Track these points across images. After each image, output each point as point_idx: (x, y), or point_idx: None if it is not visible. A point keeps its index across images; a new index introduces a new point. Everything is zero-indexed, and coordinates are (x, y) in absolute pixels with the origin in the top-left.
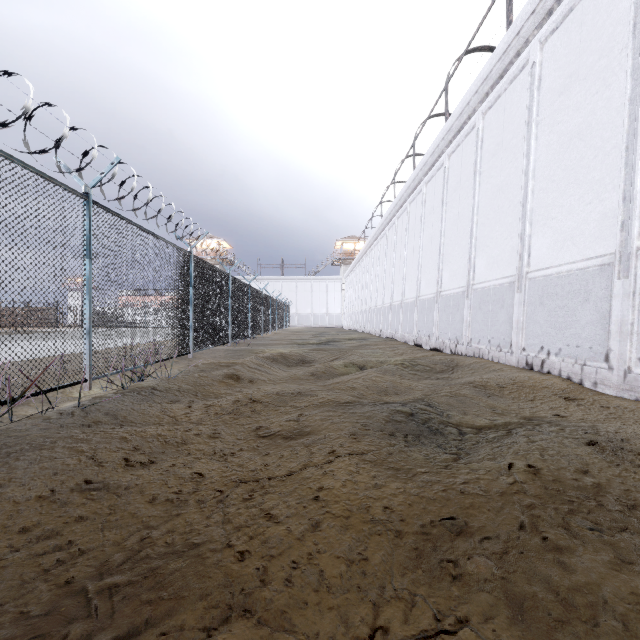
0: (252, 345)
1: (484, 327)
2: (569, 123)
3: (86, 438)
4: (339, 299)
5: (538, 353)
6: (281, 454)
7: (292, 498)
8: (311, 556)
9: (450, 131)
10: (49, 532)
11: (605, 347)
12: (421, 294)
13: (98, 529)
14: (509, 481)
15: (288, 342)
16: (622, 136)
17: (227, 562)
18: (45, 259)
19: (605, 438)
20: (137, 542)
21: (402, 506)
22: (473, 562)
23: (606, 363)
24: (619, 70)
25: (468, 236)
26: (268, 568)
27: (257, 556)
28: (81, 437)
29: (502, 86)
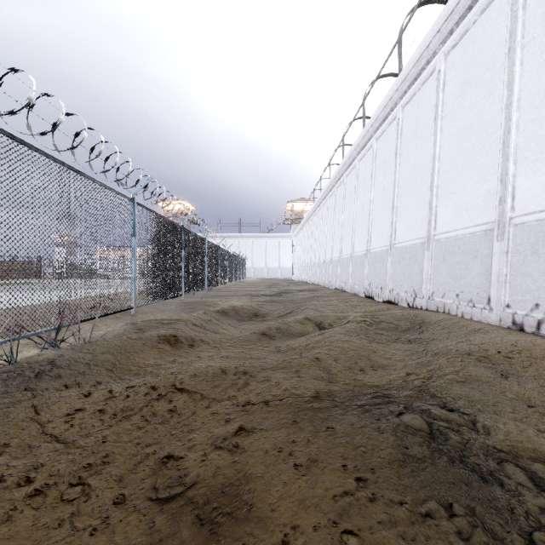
0: (207, 297)
1: (450, 280)
2: None
3: None
4: (290, 254)
5: (531, 311)
6: None
7: None
8: None
9: (405, 80)
10: None
11: None
12: (372, 247)
13: None
14: None
15: (243, 293)
16: None
17: None
18: None
19: None
20: None
21: None
22: None
23: None
24: None
25: (427, 185)
26: None
27: None
28: None
29: (471, 18)
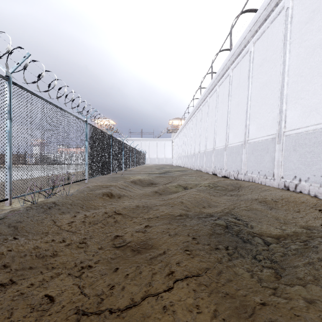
0: (124, 174)
1: (255, 164)
2: (313, 39)
3: None
4: (171, 150)
5: (292, 180)
6: (127, 273)
7: None
8: None
9: (233, 55)
10: None
11: None
12: (216, 146)
13: None
14: None
15: (144, 172)
16: None
17: None
18: None
19: None
20: None
21: None
22: None
23: None
24: None
25: (244, 113)
26: None
27: None
28: None
29: (266, 25)
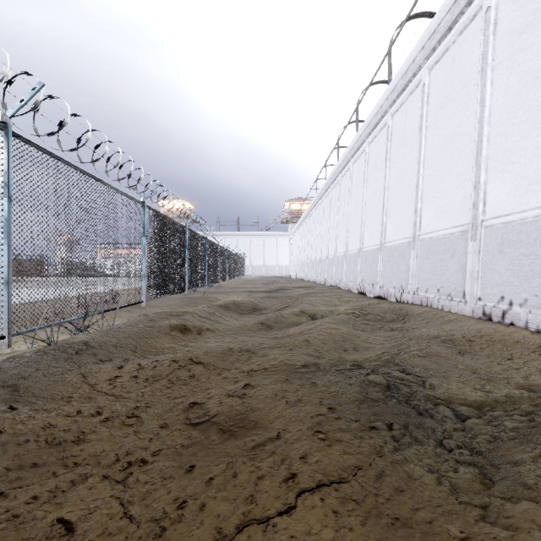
0: (208, 293)
1: (432, 276)
2: (533, 61)
3: None
4: (287, 252)
5: (497, 303)
6: (210, 476)
7: None
8: None
9: (394, 90)
10: None
11: None
12: (364, 246)
13: None
14: None
15: (242, 290)
16: None
17: None
18: None
19: None
20: None
21: None
22: None
23: None
24: None
25: (413, 189)
26: None
27: None
28: None
29: (451, 38)
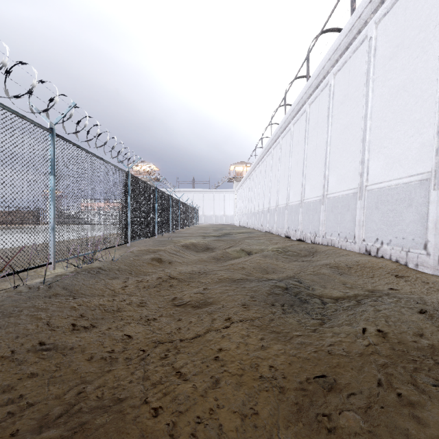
0: (172, 237)
1: (335, 224)
2: (397, 79)
3: (45, 307)
4: (232, 205)
5: (374, 243)
6: (190, 320)
7: (198, 358)
8: (212, 411)
9: (310, 87)
10: (5, 387)
11: (424, 239)
12: (290, 201)
13: (45, 384)
14: (365, 343)
15: (197, 235)
16: (436, 87)
17: (143, 418)
18: (19, 175)
19: (432, 307)
20: (74, 396)
21: (284, 365)
22: (344, 416)
23: (425, 250)
24: (434, 40)
25: (323, 160)
26: (177, 423)
27: (168, 412)
28: (41, 307)
29: (348, 55)
